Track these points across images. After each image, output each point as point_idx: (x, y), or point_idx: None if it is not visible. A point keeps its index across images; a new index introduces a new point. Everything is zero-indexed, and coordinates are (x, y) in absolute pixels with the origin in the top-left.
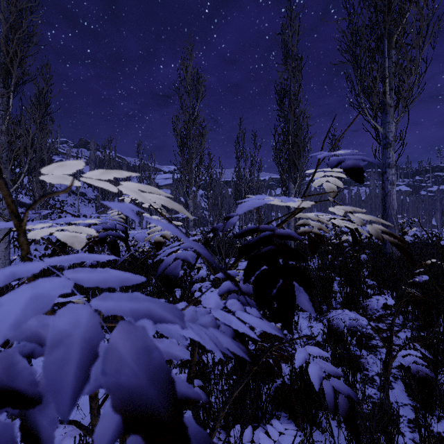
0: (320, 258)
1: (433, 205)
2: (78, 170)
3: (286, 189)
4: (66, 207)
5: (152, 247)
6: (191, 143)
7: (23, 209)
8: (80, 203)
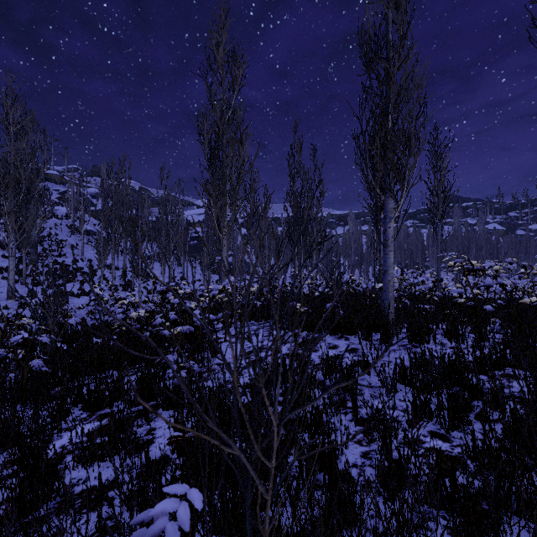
0: (452, 335)
1: (536, 247)
2: (81, 200)
3: (380, 212)
4: (66, 249)
5: (149, 311)
6: (224, 153)
7: (6, 252)
8: (87, 244)
